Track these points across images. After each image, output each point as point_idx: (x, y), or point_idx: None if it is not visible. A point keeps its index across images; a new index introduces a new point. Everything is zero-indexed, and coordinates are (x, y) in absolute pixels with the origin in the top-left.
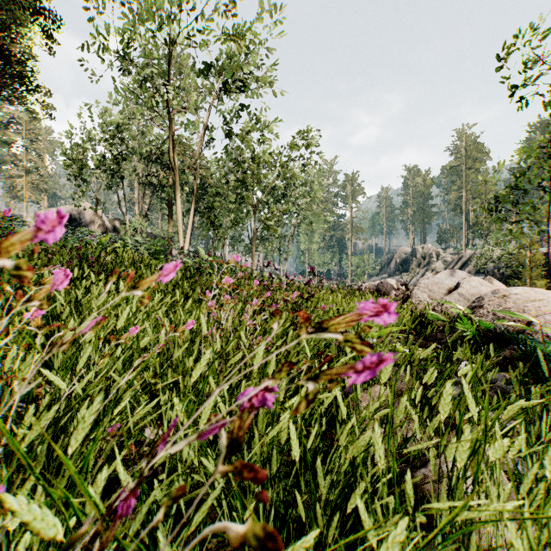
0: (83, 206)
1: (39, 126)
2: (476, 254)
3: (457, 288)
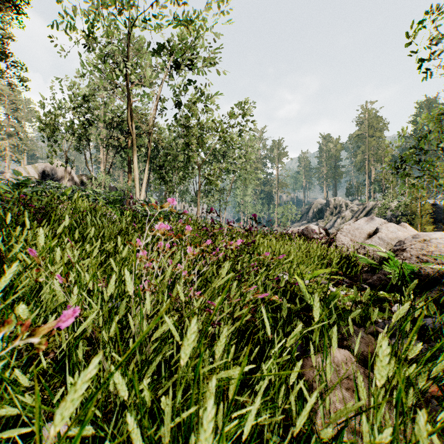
0: (55, 163)
1: (19, 98)
2: (377, 205)
3: (376, 233)
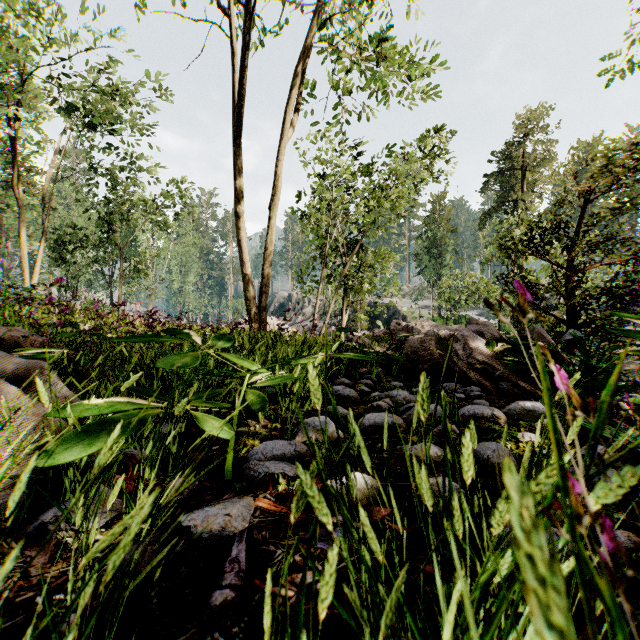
0: None
1: None
2: None
3: None
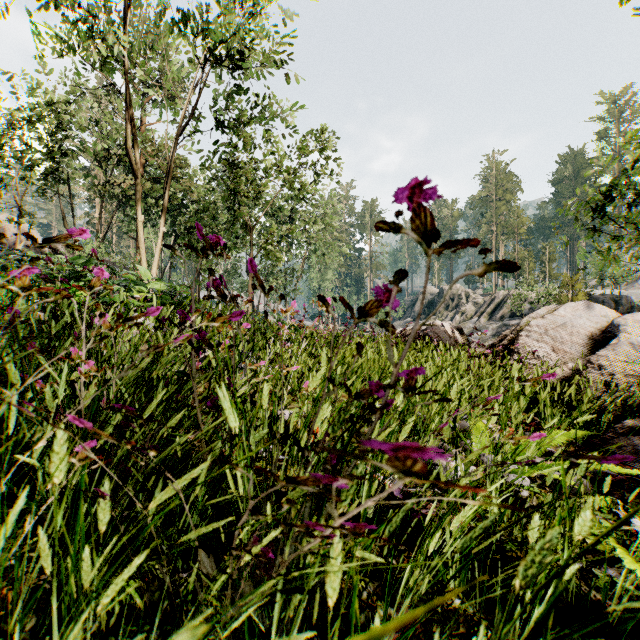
0: (4, 219)
1: None
2: (510, 295)
3: (612, 335)
